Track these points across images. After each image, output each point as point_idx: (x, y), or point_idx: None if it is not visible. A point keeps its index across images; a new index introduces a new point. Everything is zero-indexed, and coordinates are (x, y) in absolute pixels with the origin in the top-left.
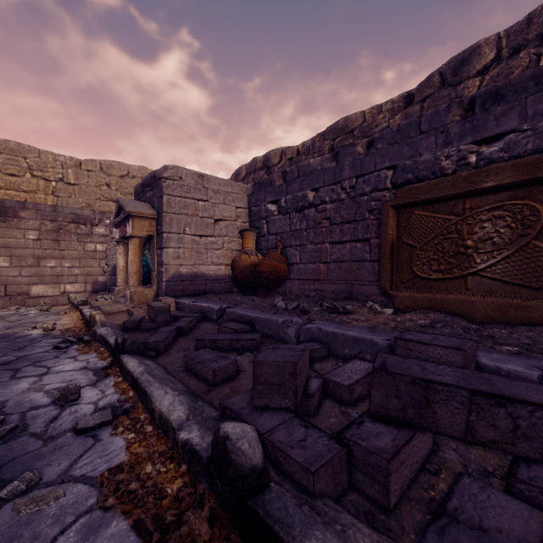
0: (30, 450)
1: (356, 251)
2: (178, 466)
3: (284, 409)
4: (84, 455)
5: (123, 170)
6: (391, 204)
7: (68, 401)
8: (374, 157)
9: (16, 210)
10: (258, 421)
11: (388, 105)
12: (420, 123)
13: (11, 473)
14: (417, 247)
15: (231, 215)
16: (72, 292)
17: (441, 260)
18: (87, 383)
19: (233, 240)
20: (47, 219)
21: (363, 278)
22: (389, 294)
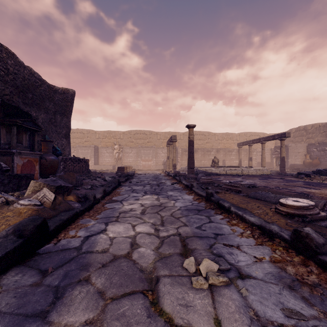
0: None
1: None
2: None
3: None
4: None
5: (250, 134)
6: None
7: None
8: None
9: None
10: None
11: None
12: None
13: None
14: None
15: (302, 151)
16: None
17: None
18: None
19: (302, 156)
20: (245, 152)
21: None
22: None
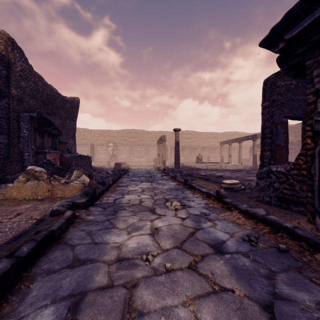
0: None
1: None
2: None
3: None
4: None
5: (232, 134)
6: None
7: None
8: None
9: (223, 148)
10: None
11: None
12: None
13: None
14: None
15: None
16: None
17: None
18: None
19: None
20: (227, 149)
21: None
22: None
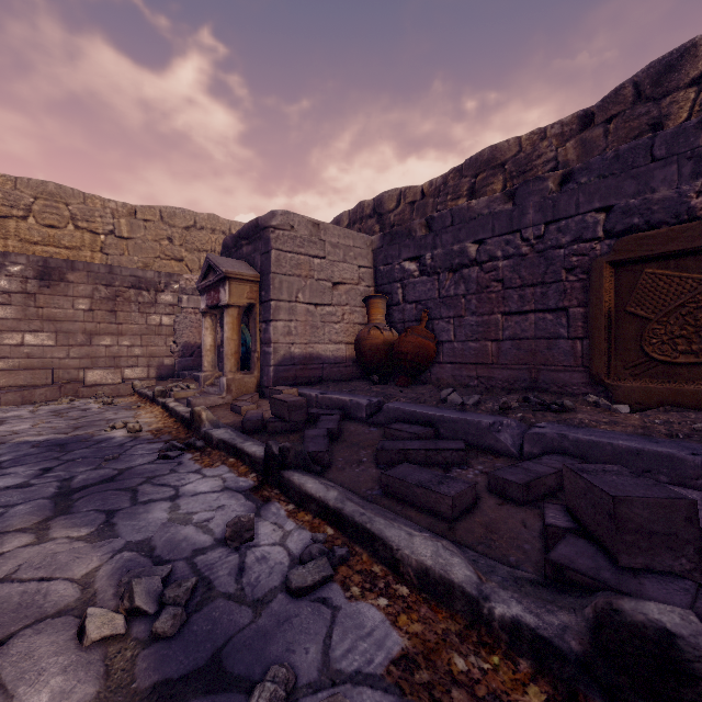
0: (242, 623)
1: (545, 325)
2: (509, 660)
3: (666, 572)
4: (331, 634)
5: (189, 220)
6: (607, 260)
7: (242, 541)
8: (575, 195)
9: (63, 272)
10: (648, 594)
11: (555, 129)
12: (652, 146)
13: (241, 665)
14: (651, 319)
15: (352, 276)
16: (132, 378)
17: (693, 338)
18: (247, 513)
19: (355, 310)
20: (100, 283)
21: (556, 362)
22: (606, 384)
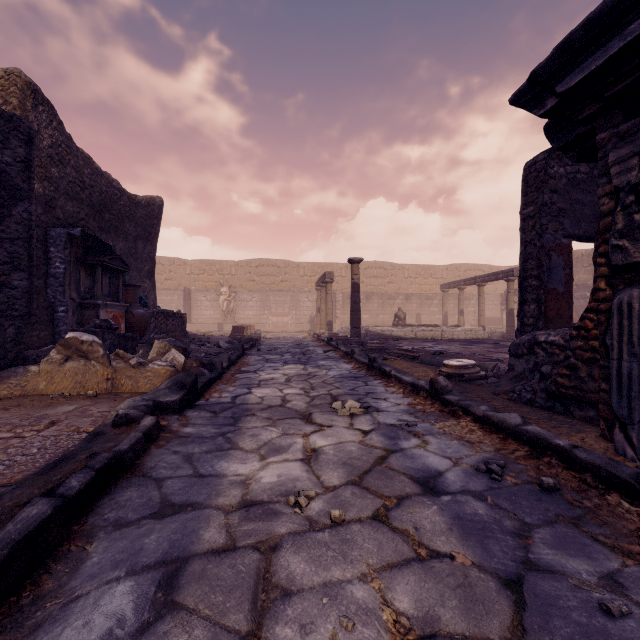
0: None
1: None
2: None
3: None
4: None
5: (465, 268)
6: None
7: None
8: None
9: (447, 297)
10: None
11: None
12: None
13: None
14: None
15: None
16: None
17: None
18: None
19: None
20: (455, 299)
21: None
22: None
